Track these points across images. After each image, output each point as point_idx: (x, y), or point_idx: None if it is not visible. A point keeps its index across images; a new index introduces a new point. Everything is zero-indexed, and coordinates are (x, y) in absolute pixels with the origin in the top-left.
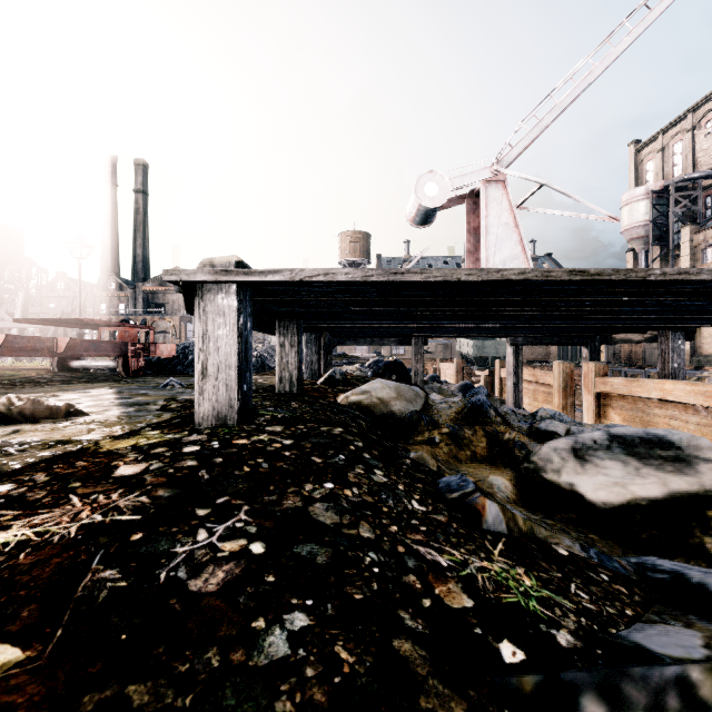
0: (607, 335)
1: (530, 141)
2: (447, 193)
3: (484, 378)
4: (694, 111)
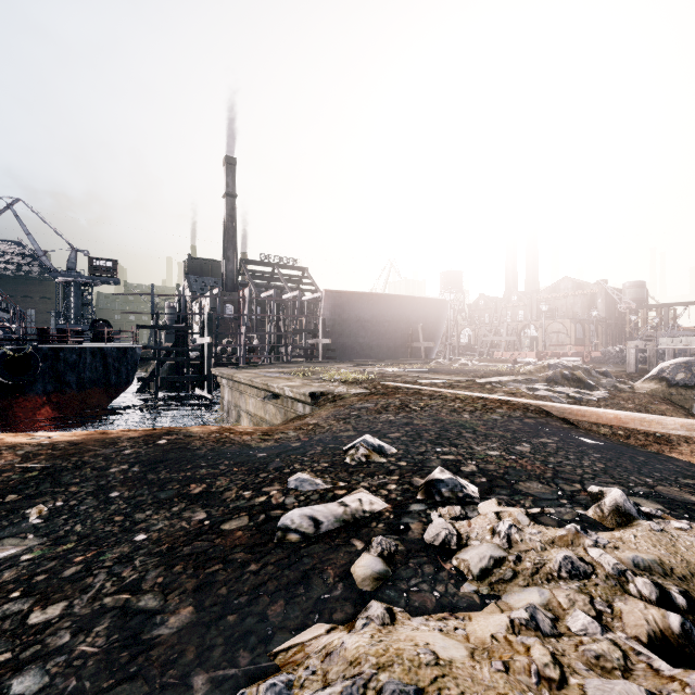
0: None
1: None
2: None
3: None
4: None
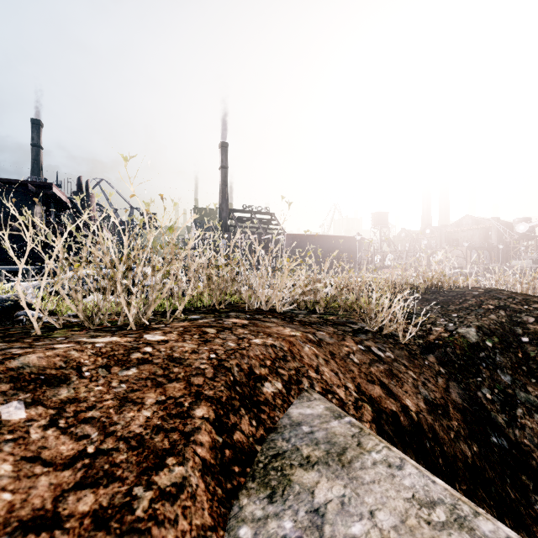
0: None
1: None
2: (527, 228)
3: None
4: None
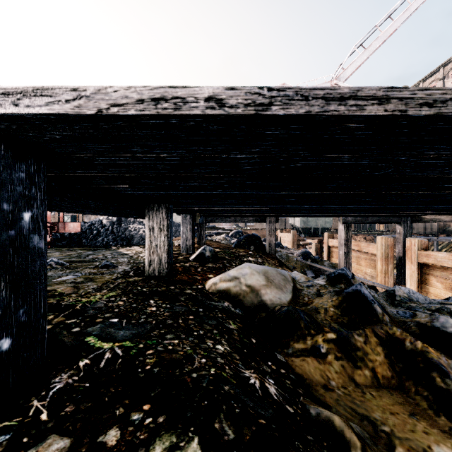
0: (420, 216)
1: (361, 62)
2: None
3: (315, 245)
4: (444, 67)
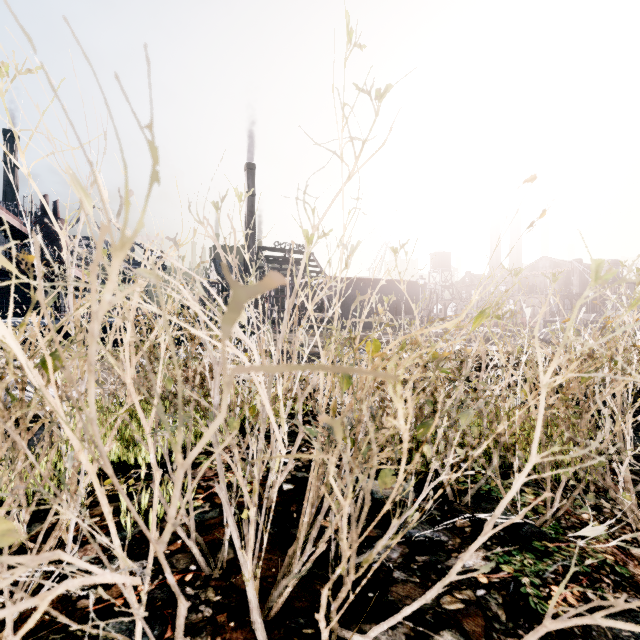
0: None
1: None
2: None
3: None
4: None
